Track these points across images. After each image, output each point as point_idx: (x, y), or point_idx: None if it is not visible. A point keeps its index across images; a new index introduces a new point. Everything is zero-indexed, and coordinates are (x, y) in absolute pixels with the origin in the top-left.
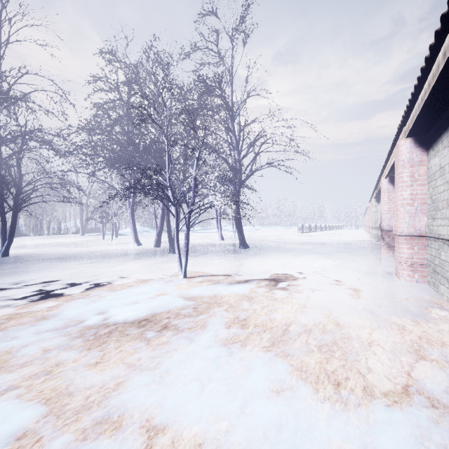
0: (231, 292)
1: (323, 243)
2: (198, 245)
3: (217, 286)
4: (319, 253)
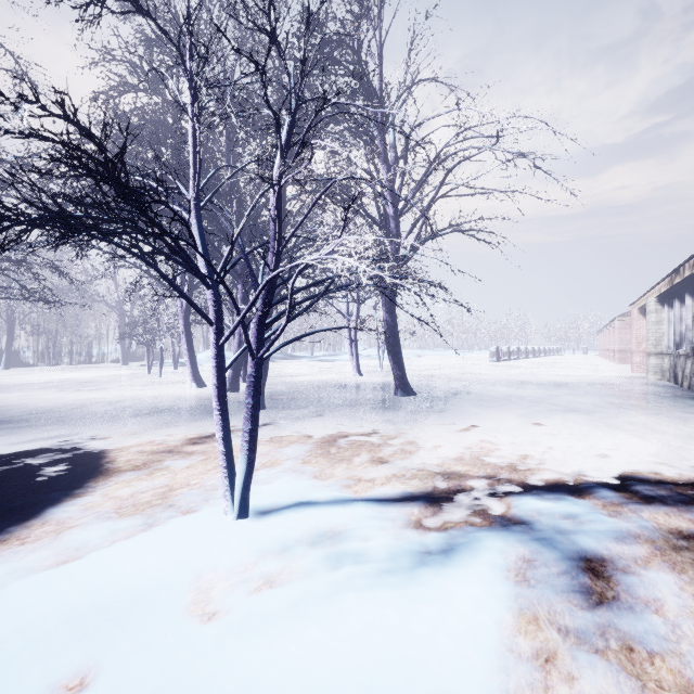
0: (410, 673)
1: (556, 384)
2: (314, 388)
3: (347, 600)
4: (573, 410)
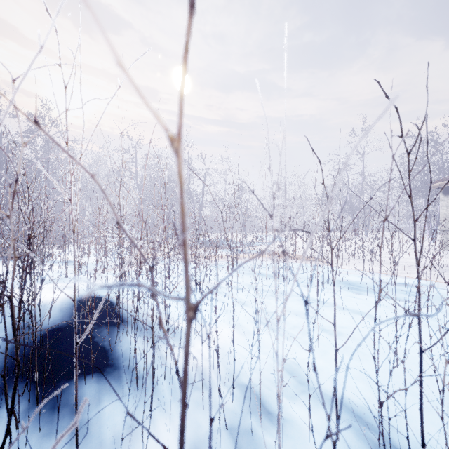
0: None
1: None
2: None
3: None
4: None
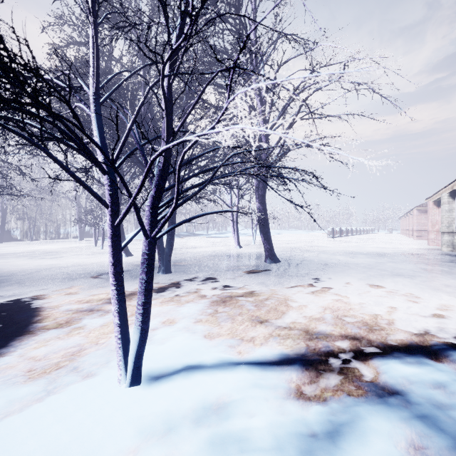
0: None
1: (378, 254)
2: (208, 256)
3: None
4: (398, 274)
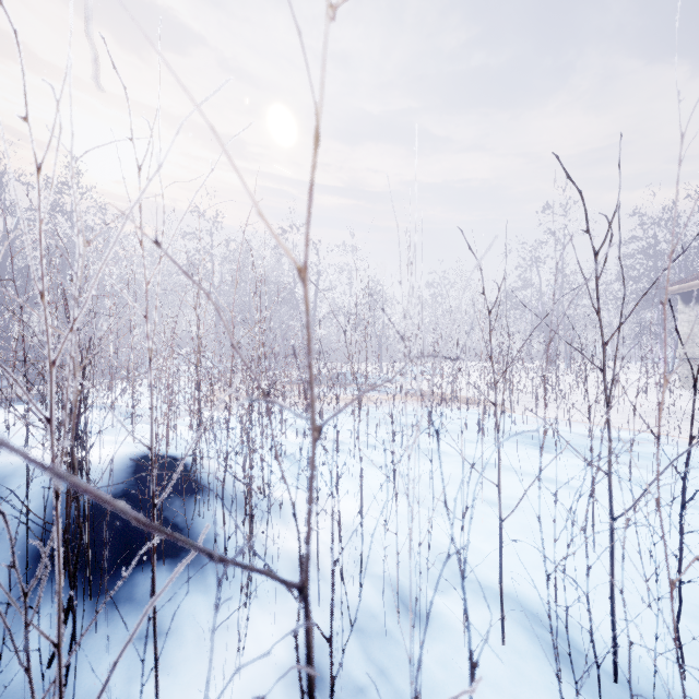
0: None
1: None
2: None
3: None
4: None
